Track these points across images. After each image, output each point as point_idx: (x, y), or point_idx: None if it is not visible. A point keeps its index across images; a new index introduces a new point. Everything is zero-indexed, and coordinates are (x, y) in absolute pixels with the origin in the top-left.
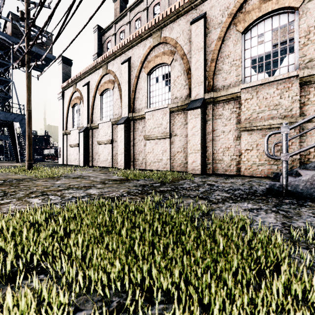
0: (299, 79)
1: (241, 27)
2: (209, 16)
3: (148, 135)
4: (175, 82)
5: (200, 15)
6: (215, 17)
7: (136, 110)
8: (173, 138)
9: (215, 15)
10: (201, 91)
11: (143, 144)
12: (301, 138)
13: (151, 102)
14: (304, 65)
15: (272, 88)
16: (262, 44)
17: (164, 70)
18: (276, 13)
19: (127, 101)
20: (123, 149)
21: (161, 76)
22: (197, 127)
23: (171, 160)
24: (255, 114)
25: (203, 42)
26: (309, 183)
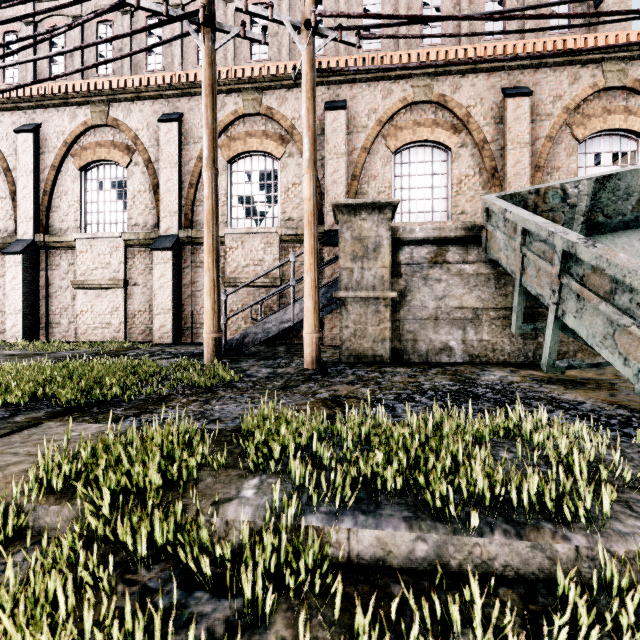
0: (279, 237)
1: (227, 155)
2: (187, 122)
3: (81, 280)
4: (135, 199)
5: (174, 112)
6: (195, 127)
7: (53, 229)
8: (132, 289)
9: (195, 125)
10: (174, 225)
11: (71, 296)
12: (282, 299)
13: (88, 221)
14: (284, 222)
15: (257, 240)
16: (250, 184)
17: (115, 173)
18: (263, 154)
19: (30, 209)
20: (20, 303)
21: (109, 181)
22: (167, 277)
23: (128, 325)
24: (241, 268)
25: (177, 156)
26: (239, 341)
